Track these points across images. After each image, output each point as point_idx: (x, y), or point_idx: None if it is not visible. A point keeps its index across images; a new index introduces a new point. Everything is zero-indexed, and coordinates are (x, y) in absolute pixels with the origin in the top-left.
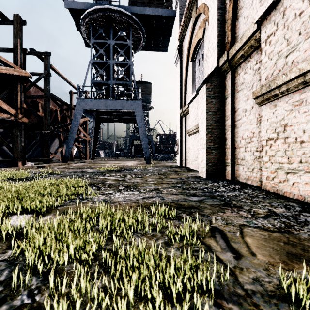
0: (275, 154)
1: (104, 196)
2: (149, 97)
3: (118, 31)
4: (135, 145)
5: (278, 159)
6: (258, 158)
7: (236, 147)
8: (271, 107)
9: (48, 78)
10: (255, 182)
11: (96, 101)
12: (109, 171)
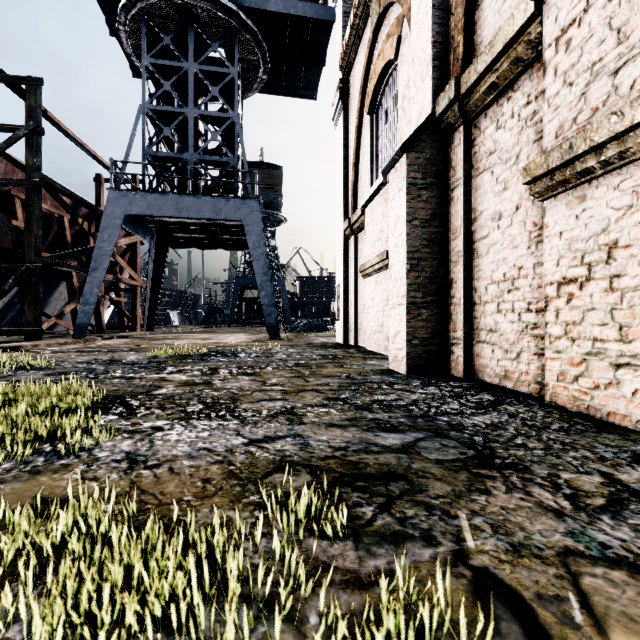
0: (583, 319)
1: (135, 441)
2: (278, 196)
3: (207, 45)
4: (249, 299)
5: (592, 331)
6: (532, 328)
7: (476, 301)
8: (570, 203)
9: (37, 139)
10: (526, 384)
11: (155, 198)
12: (179, 359)
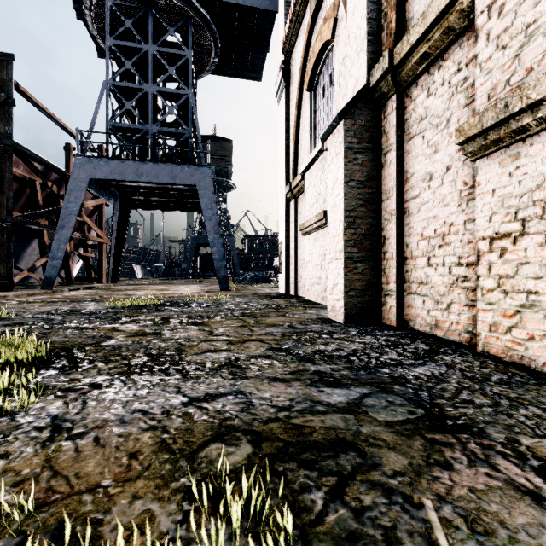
0: (517, 272)
1: (67, 401)
2: (228, 166)
3: (165, 30)
4: (203, 255)
5: (526, 284)
6: (463, 281)
7: (407, 256)
8: (503, 162)
9: (8, 109)
10: (456, 334)
11: (117, 164)
12: (135, 309)
